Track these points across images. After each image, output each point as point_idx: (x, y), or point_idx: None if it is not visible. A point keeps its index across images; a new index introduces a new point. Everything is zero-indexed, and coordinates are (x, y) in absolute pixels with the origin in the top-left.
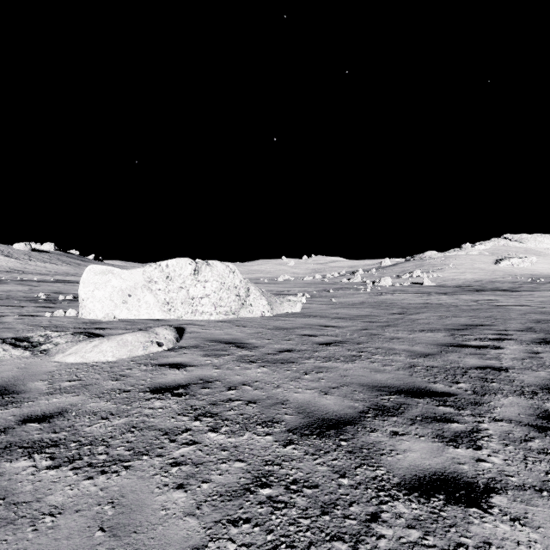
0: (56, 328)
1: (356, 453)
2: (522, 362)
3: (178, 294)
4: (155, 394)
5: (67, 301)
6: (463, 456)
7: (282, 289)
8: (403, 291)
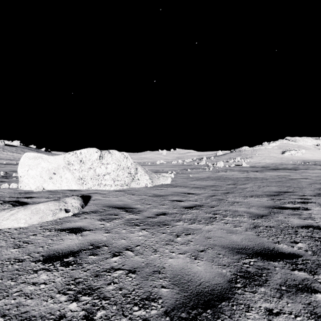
0: None
1: None
2: None
3: (88, 172)
4: (45, 263)
5: (17, 177)
6: None
7: (159, 168)
8: (231, 170)
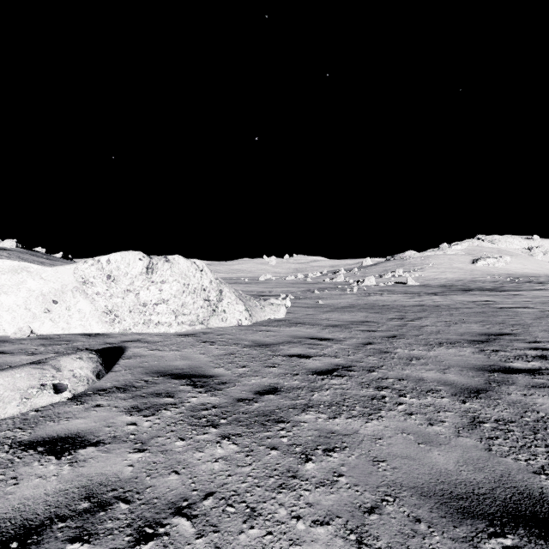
0: None
1: None
2: None
3: (124, 299)
4: None
5: None
6: None
7: (263, 289)
8: (391, 291)
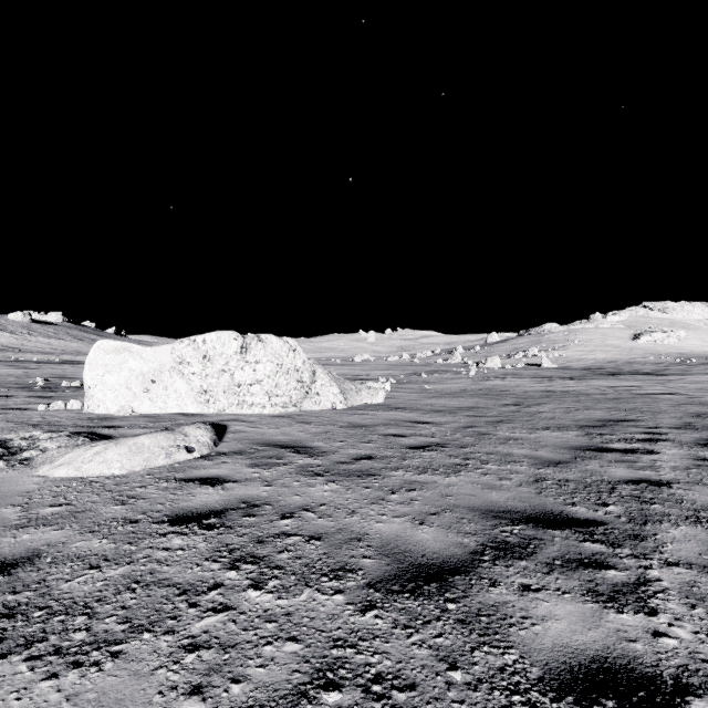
0: (49, 427)
1: (471, 623)
2: (687, 472)
3: (219, 379)
4: (174, 525)
5: (72, 388)
6: (632, 627)
7: (359, 372)
8: (517, 375)
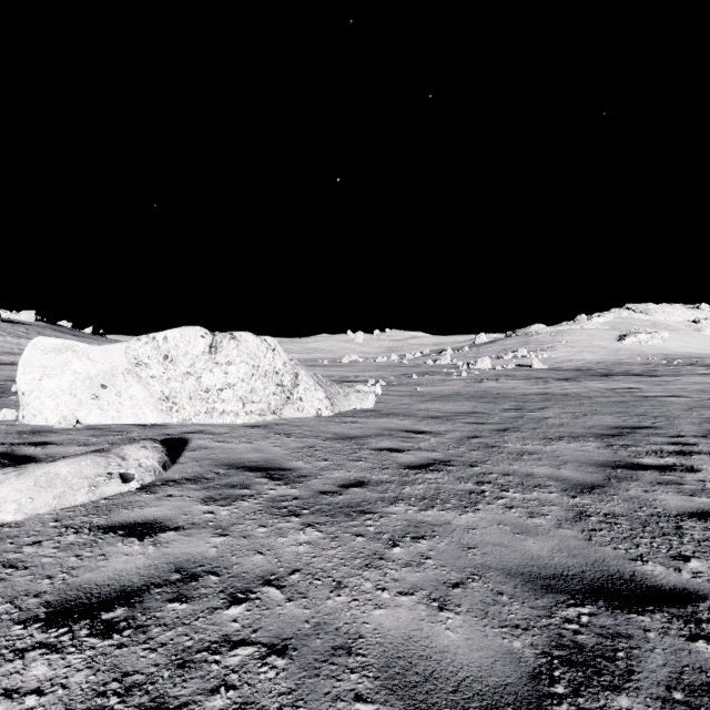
0: None
1: None
2: None
3: (183, 384)
4: (50, 627)
5: None
6: None
7: (347, 373)
8: (510, 377)
